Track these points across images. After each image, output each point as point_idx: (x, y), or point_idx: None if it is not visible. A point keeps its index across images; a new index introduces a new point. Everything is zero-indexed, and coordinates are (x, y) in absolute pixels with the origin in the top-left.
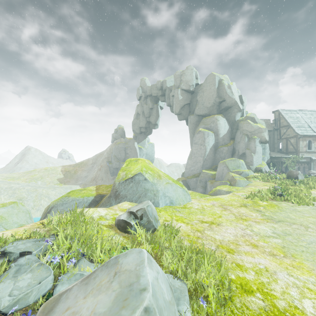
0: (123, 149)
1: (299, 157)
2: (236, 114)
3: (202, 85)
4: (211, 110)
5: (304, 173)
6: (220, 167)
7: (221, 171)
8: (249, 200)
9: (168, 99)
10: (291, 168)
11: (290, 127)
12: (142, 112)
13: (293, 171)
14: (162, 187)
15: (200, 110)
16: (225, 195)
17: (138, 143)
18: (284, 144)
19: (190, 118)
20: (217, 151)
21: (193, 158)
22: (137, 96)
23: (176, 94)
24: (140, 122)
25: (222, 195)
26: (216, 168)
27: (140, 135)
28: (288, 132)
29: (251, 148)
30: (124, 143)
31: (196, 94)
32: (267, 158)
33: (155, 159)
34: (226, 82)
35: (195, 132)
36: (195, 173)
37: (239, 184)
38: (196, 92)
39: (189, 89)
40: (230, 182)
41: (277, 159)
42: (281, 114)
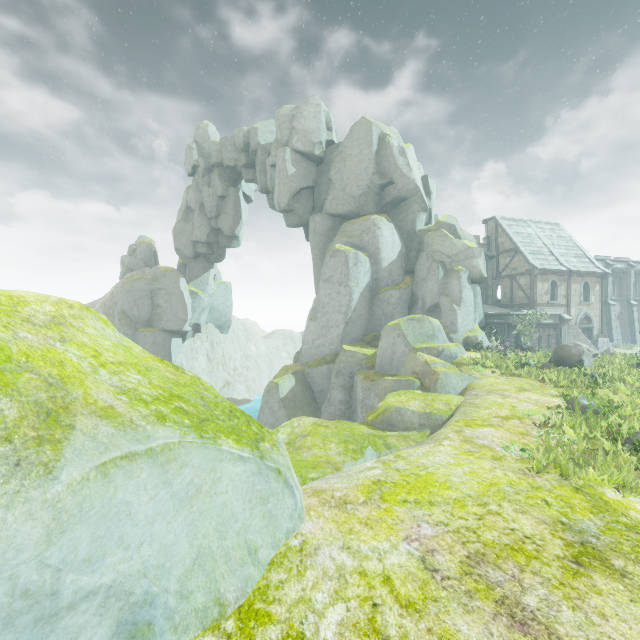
0: (147, 295)
1: (541, 314)
2: (418, 217)
3: (342, 145)
4: (363, 203)
5: (549, 348)
6: (387, 338)
7: (391, 348)
8: (556, 481)
9: (261, 175)
10: (527, 338)
11: (519, 253)
12: (200, 205)
13: (568, 345)
14: (13, 534)
15: (338, 202)
16: (439, 446)
17: (188, 281)
18: (507, 289)
19: (315, 222)
20: (377, 301)
21: (321, 317)
22: (187, 164)
23: (280, 160)
24: (194, 228)
25: (429, 446)
26: (374, 339)
27: (195, 262)
28: (515, 263)
29: (452, 294)
30: (150, 279)
31: (329, 165)
32: (480, 317)
33: (236, 321)
34: (396, 142)
35: (326, 254)
36: (325, 353)
37: (447, 385)
38: (328, 161)
39: (313, 151)
40: (421, 379)
41: (500, 318)
42: (500, 225)
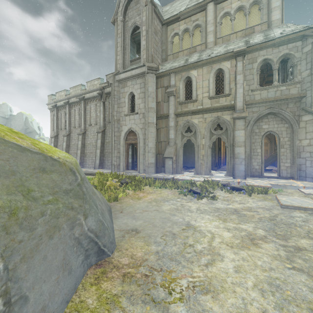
0: None
1: None
2: (36, 136)
3: (15, 117)
4: (21, 132)
5: None
6: None
7: None
8: None
9: None
10: None
11: None
12: None
13: None
14: None
15: None
16: None
17: None
18: None
19: None
20: None
21: None
22: None
23: None
24: None
25: None
26: None
27: None
28: None
29: None
30: None
31: (11, 120)
32: None
33: None
34: (30, 119)
35: None
36: None
37: None
38: (10, 119)
39: (5, 117)
40: None
41: None
42: None
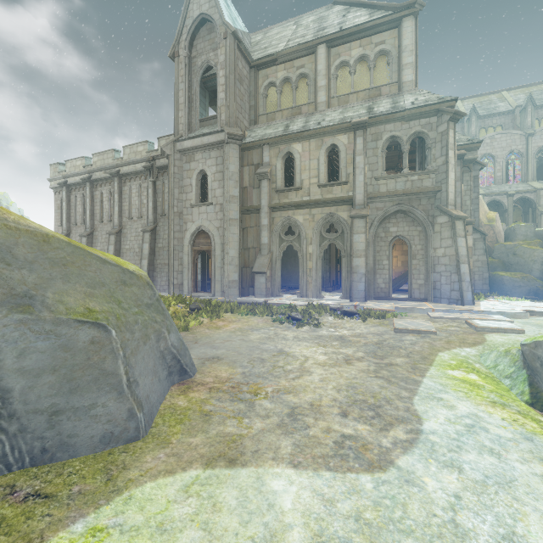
0: None
1: None
2: None
3: None
4: None
5: None
6: None
7: None
8: None
9: None
10: None
11: None
12: None
13: None
14: None
15: None
16: None
17: None
18: None
19: None
20: None
21: None
22: None
23: None
24: None
25: None
26: None
27: None
28: None
29: None
30: None
31: None
32: None
33: None
34: (6, 202)
35: None
36: None
37: None
38: None
39: None
40: None
41: None
42: None
